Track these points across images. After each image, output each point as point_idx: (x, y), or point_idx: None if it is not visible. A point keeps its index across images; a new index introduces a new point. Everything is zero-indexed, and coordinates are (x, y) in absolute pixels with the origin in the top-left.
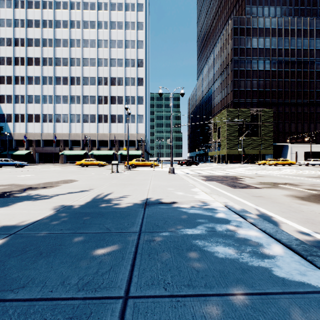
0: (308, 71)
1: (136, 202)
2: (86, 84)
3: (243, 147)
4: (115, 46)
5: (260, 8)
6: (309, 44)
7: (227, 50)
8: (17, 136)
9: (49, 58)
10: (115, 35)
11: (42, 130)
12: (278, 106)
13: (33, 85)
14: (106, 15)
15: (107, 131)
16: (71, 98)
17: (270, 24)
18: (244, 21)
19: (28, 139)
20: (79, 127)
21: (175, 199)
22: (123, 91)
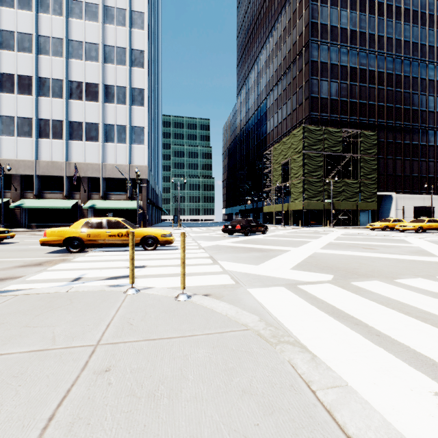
0: (418, 78)
1: None
2: (8, 47)
3: (331, 196)
4: None
5: None
6: (420, 36)
7: (297, 28)
8: None
9: None
10: None
11: None
12: (378, 131)
13: None
14: None
15: (62, 157)
16: None
17: None
18: None
19: None
20: None
21: None
22: (100, 74)
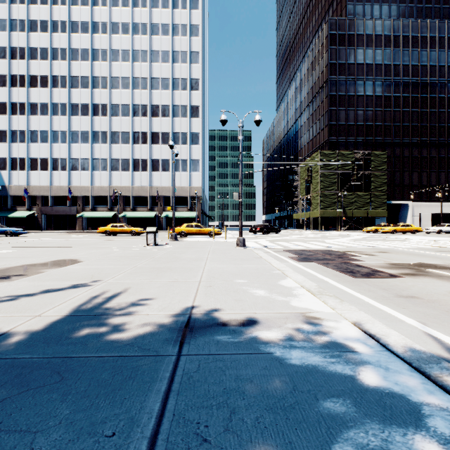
0: (436, 97)
1: (166, 320)
2: (116, 114)
3: (343, 206)
4: (158, 60)
5: (368, 6)
6: (438, 59)
7: (320, 66)
8: (15, 191)
9: (62, 76)
10: (158, 43)
11: (52, 181)
12: (393, 148)
13: (38, 115)
14: (145, 15)
15: (147, 184)
16: (93, 135)
17: (382, 29)
18: (345, 24)
19: (31, 194)
20: (105, 178)
21: (252, 310)
22: (170, 125)
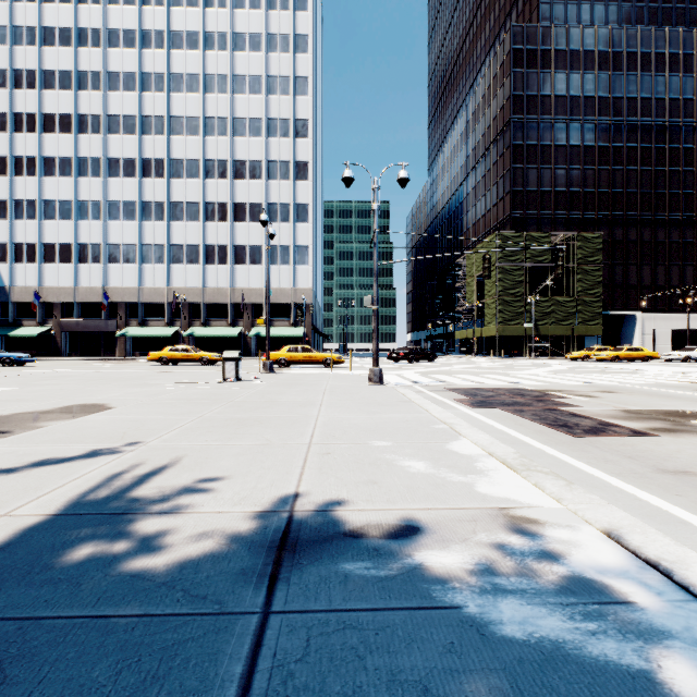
0: (680, 148)
1: (245, 525)
2: (178, 175)
3: (535, 319)
4: (244, 90)
5: (573, 6)
6: (682, 88)
7: (497, 100)
8: (20, 295)
9: (93, 115)
10: (244, 64)
11: (77, 280)
12: (613, 228)
13: (55, 177)
14: (224, 19)
15: (226, 284)
16: (143, 207)
17: (595, 41)
18: (536, 34)
19: (45, 300)
20: (161, 274)
21: (407, 502)
22: (263, 192)
